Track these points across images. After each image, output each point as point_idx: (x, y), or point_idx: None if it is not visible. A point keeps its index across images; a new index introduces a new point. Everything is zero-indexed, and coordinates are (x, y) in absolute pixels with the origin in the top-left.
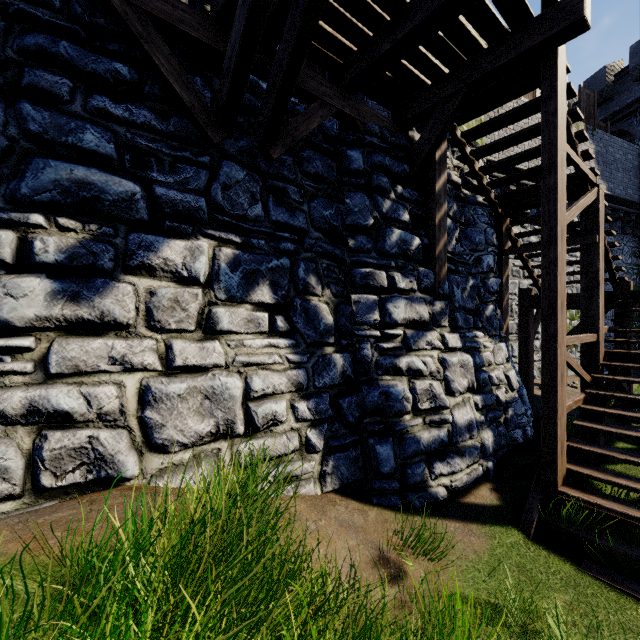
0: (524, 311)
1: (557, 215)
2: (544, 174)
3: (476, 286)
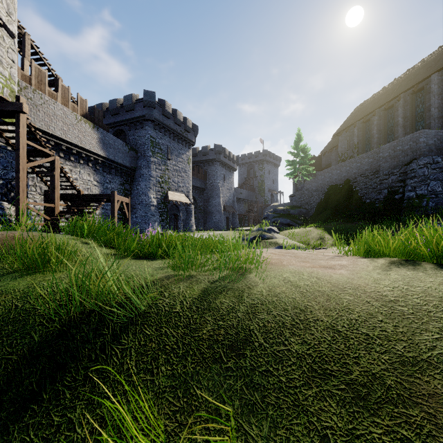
0: (46, 200)
1: (20, 163)
2: (16, 150)
3: (5, 184)
